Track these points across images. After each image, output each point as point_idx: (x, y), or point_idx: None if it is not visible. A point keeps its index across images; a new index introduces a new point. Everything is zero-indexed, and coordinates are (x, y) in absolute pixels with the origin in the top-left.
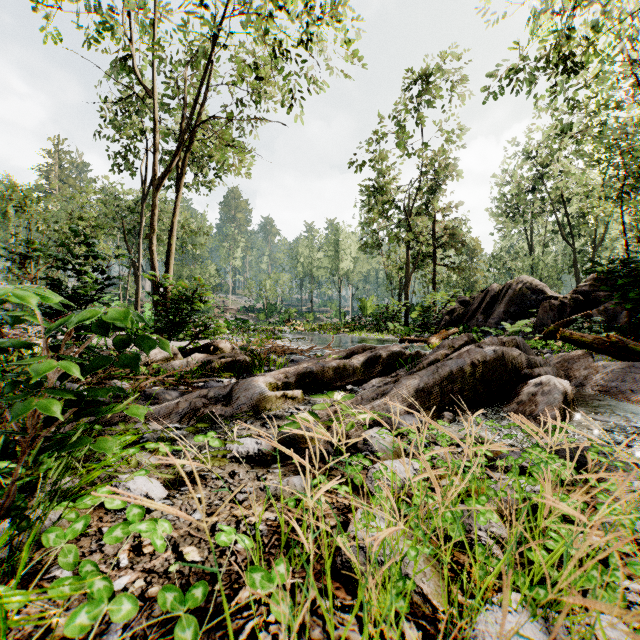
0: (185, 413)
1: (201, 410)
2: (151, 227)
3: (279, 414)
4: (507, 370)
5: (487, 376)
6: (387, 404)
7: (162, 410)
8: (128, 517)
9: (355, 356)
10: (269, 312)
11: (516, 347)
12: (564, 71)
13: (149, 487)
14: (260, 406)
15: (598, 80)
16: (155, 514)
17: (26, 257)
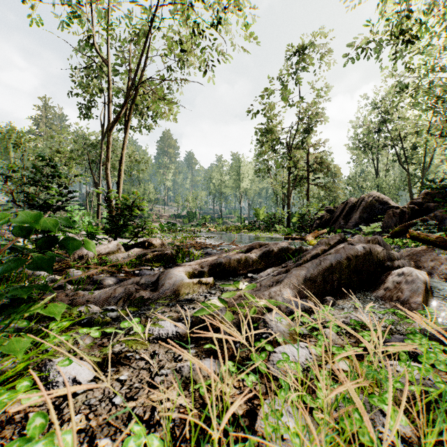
0: (120, 297)
1: (133, 294)
2: (106, 157)
3: (195, 297)
4: (374, 262)
5: (358, 267)
6: (281, 291)
7: (102, 295)
8: (28, 430)
9: (253, 250)
10: (191, 218)
11: (378, 244)
12: (404, 42)
13: (77, 370)
14: (180, 291)
15: (427, 51)
16: (80, 398)
17: (9, 177)
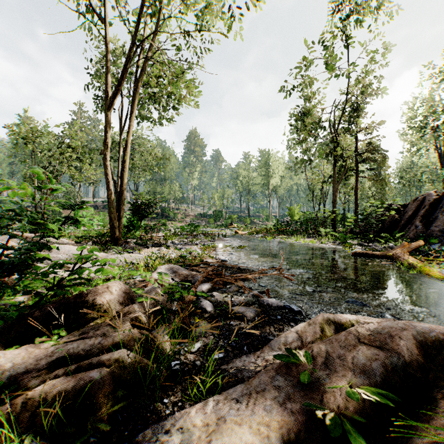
0: None
1: None
2: (105, 144)
3: None
4: None
5: None
6: None
7: None
8: None
9: None
10: (217, 217)
11: None
12: None
13: None
14: None
15: None
16: None
17: None
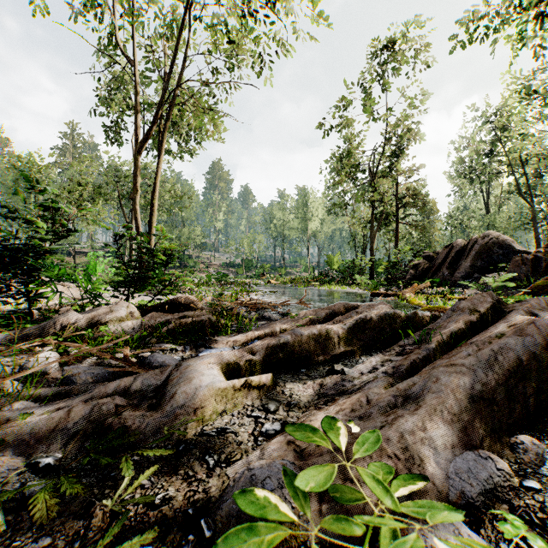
0: (77, 430)
1: (106, 422)
2: (135, 188)
3: (236, 422)
4: None
5: None
6: (427, 429)
7: (38, 425)
8: None
9: (338, 318)
10: (246, 267)
11: None
12: (541, 20)
13: None
14: (207, 408)
15: None
16: None
17: None
